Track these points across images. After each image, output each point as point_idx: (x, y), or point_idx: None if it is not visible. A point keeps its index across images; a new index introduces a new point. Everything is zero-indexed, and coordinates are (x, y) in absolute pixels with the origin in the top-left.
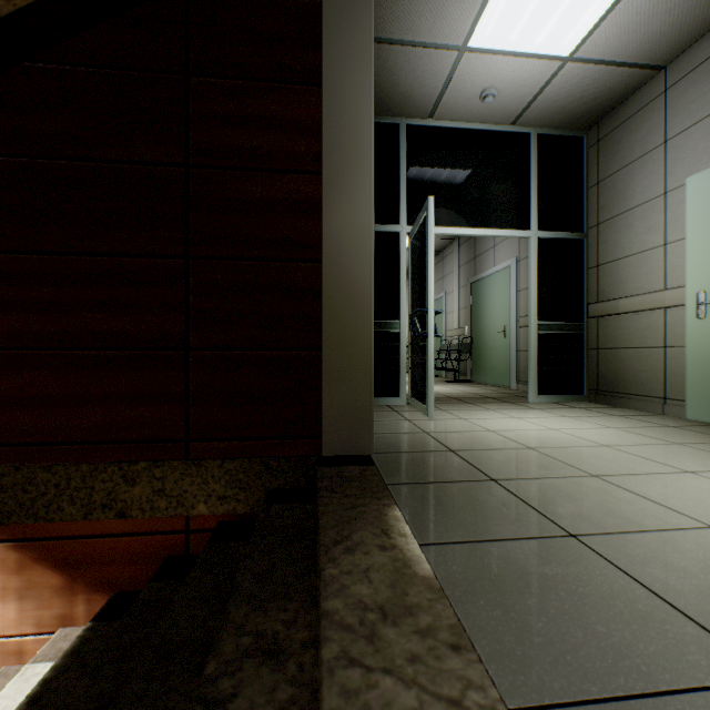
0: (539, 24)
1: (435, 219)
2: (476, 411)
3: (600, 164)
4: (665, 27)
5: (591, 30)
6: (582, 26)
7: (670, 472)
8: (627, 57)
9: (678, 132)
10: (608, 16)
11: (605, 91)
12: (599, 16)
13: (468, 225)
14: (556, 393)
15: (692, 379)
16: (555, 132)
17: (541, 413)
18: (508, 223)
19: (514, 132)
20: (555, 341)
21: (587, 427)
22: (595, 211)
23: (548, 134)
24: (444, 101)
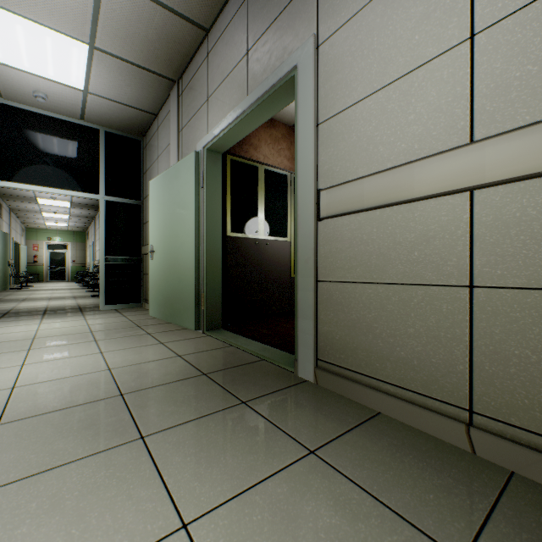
0: (42, 64)
1: (9, 175)
2: (25, 320)
3: (147, 160)
4: (135, 93)
5: (88, 80)
6: (78, 75)
7: (16, 351)
8: (127, 102)
9: (160, 154)
10: (91, 76)
11: (132, 117)
12: (84, 74)
13: (43, 184)
14: (121, 303)
15: (151, 293)
16: (119, 133)
17: (76, 318)
18: (81, 187)
19: (86, 125)
20: (120, 269)
21: (70, 326)
22: (146, 188)
23: (115, 133)
24: (4, 89)
